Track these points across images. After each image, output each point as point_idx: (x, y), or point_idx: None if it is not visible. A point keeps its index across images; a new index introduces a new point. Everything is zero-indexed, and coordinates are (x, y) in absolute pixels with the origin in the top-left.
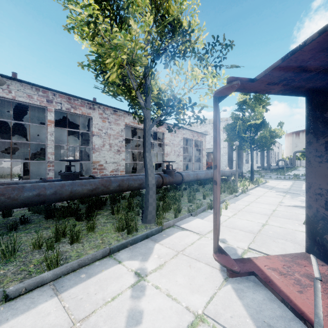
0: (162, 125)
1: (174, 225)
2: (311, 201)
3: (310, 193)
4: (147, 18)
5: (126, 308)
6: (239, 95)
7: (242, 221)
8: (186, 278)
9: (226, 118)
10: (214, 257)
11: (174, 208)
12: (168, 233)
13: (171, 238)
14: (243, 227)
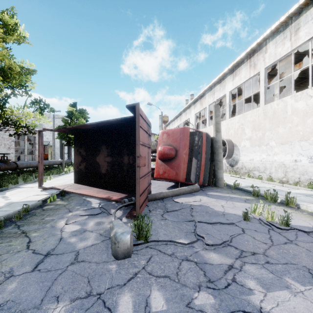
0: (5, 132)
1: (15, 188)
2: (75, 166)
3: (74, 164)
4: (4, 92)
5: (3, 199)
6: (68, 106)
7: (57, 182)
8: (26, 194)
9: (62, 115)
10: (38, 187)
11: (13, 182)
12: (12, 190)
13: (15, 190)
14: (56, 183)
